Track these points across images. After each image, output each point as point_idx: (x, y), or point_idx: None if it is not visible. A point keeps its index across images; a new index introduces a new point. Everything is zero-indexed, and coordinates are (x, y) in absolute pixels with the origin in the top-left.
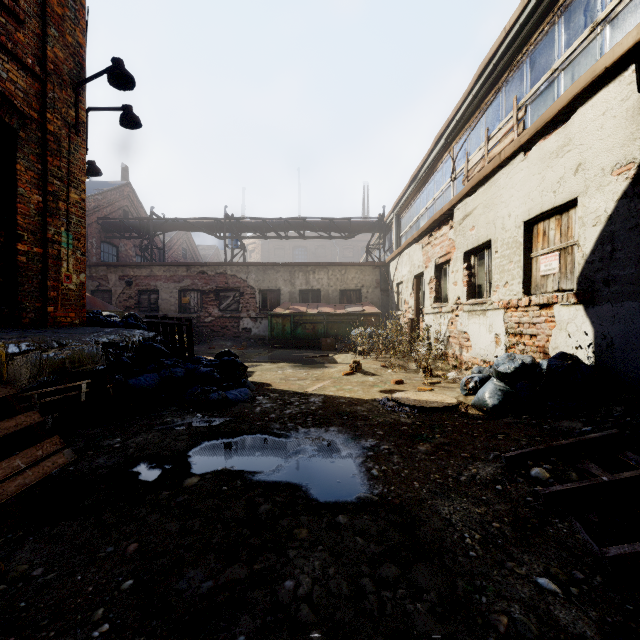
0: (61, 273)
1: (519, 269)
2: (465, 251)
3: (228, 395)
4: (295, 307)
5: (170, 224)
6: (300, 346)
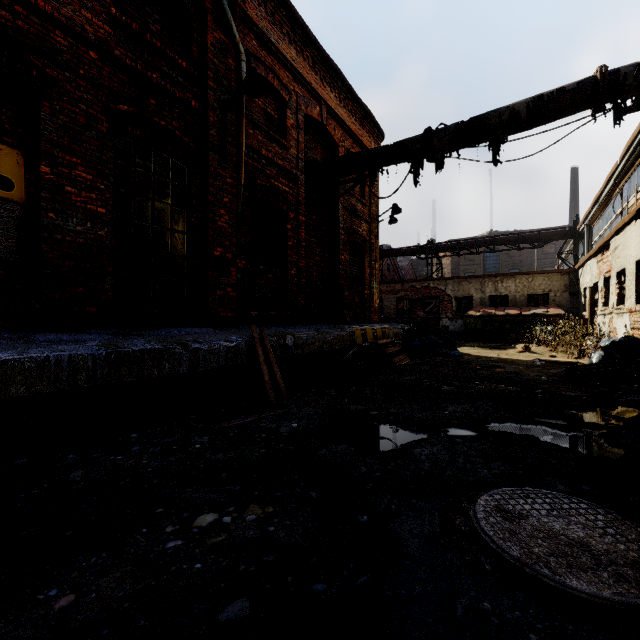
0: (374, 300)
1: (633, 289)
2: (616, 272)
3: (450, 353)
4: (485, 310)
5: (387, 253)
6: (489, 340)
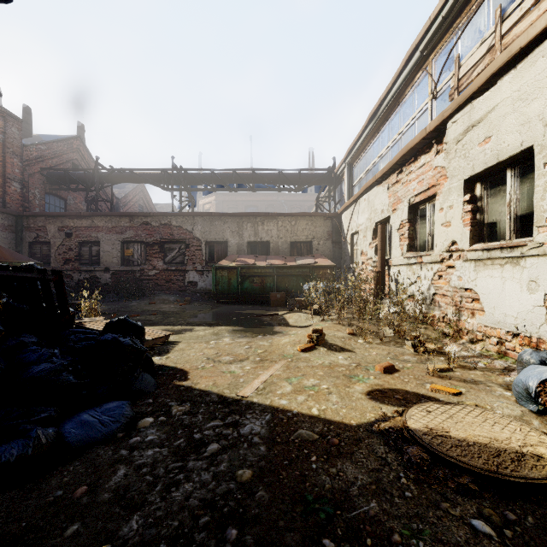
0: None
1: None
2: (468, 177)
3: (67, 430)
4: (242, 259)
5: (116, 175)
6: (247, 301)
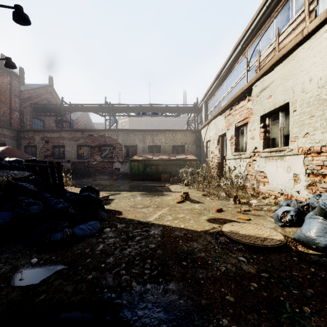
0: None
1: (323, 121)
2: (262, 115)
3: (76, 231)
4: (145, 155)
5: (73, 107)
6: (148, 179)
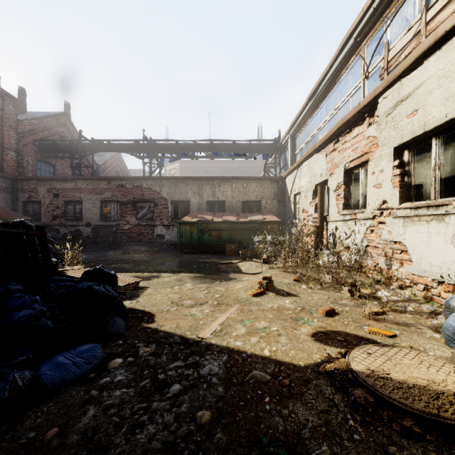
0: None
1: None
2: (397, 145)
3: (43, 372)
4: (202, 216)
5: (97, 145)
6: (206, 251)
